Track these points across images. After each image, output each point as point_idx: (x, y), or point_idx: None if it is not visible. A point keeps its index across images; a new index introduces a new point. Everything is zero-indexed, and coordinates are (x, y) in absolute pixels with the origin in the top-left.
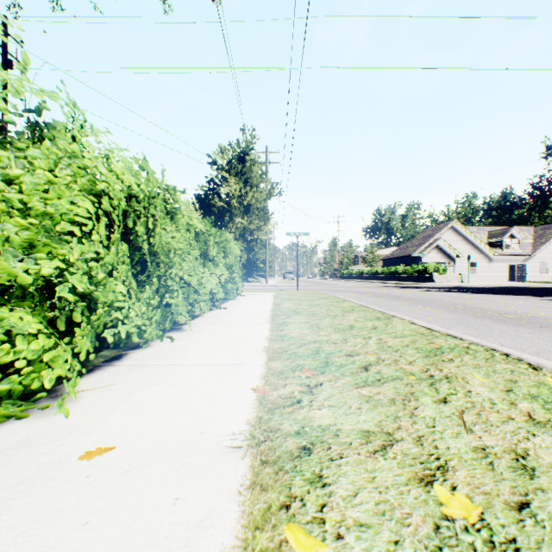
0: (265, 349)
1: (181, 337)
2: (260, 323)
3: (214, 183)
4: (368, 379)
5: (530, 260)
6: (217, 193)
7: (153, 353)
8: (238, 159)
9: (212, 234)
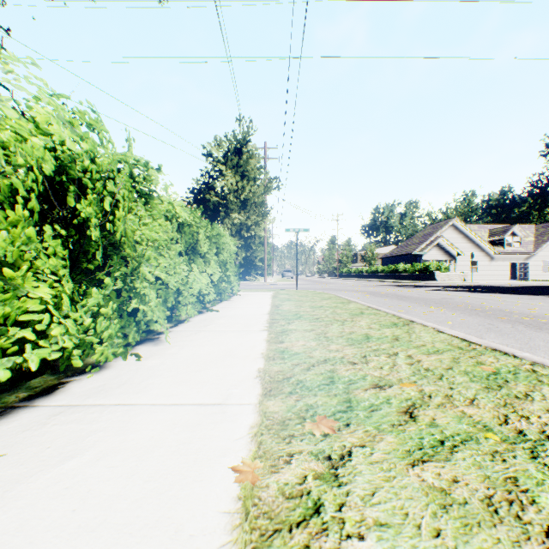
0: (259, 374)
1: (152, 353)
2: (256, 332)
3: (209, 176)
4: (424, 442)
5: (531, 258)
6: (213, 187)
7: (104, 381)
8: (234, 151)
9: (202, 227)
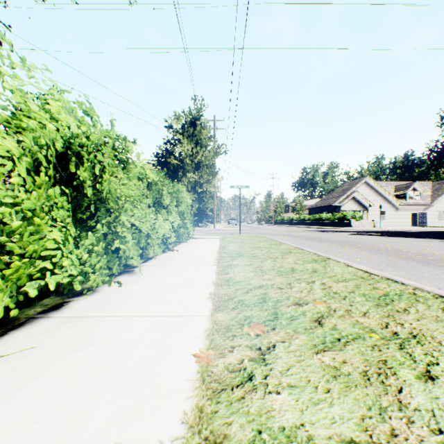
0: (211, 296)
1: (130, 281)
2: (207, 266)
3: (170, 144)
4: (326, 339)
5: (429, 208)
6: (173, 152)
7: (97, 300)
8: (190, 123)
9: (165, 185)
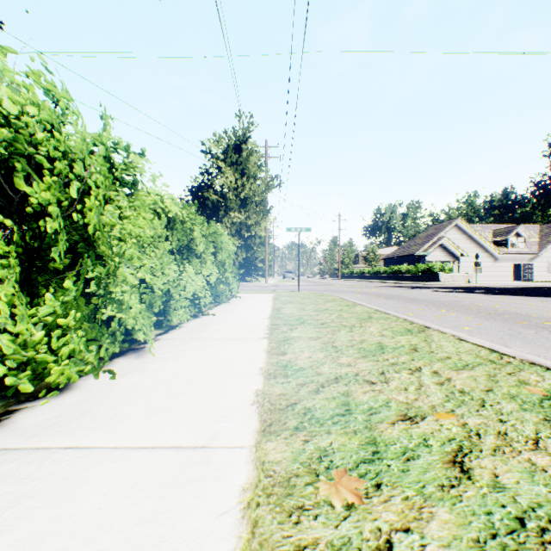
0: (257, 399)
1: (132, 368)
2: (255, 340)
3: (208, 174)
4: (495, 522)
5: (536, 259)
6: (212, 185)
7: (63, 409)
8: (234, 147)
9: (198, 224)
